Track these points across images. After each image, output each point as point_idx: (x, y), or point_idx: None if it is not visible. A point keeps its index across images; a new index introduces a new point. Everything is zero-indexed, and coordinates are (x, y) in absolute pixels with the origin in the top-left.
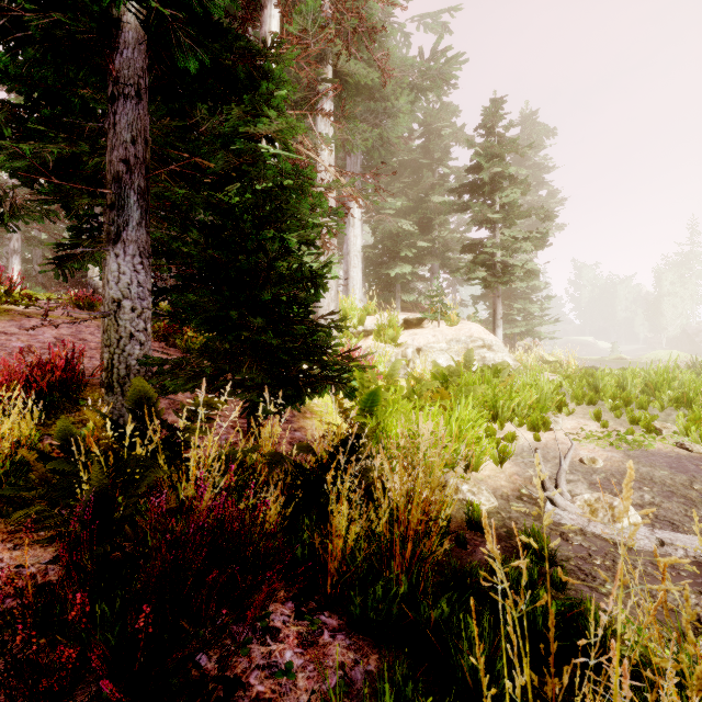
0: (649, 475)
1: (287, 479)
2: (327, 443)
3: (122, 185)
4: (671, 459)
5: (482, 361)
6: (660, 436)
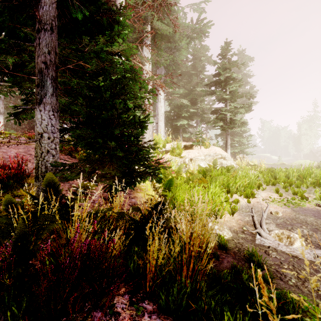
0: (305, 220)
1: (127, 225)
2: (147, 206)
3: (43, 75)
4: (314, 212)
5: (221, 165)
6: (308, 200)
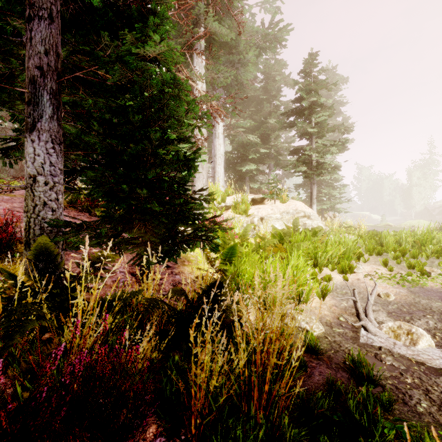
0: (429, 306)
1: (164, 317)
2: (197, 287)
3: (36, 86)
4: (441, 293)
5: (303, 226)
6: (430, 277)
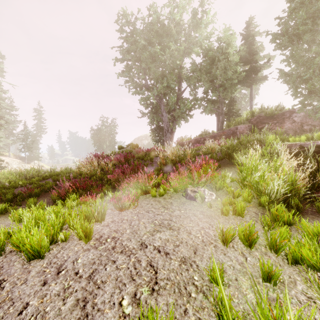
0: None
1: None
2: None
3: None
4: None
5: (22, 166)
6: None
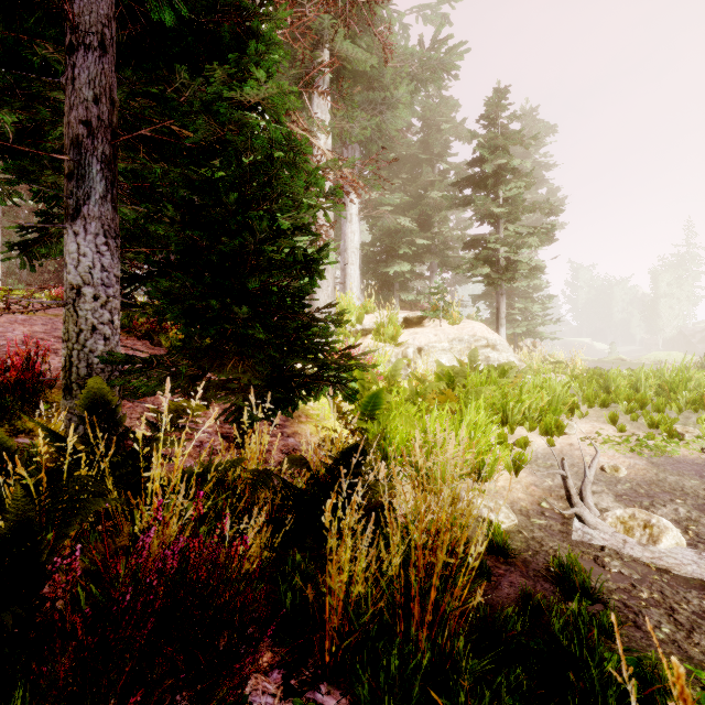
0: (679, 485)
1: (276, 499)
2: (324, 454)
3: (82, 151)
4: (699, 466)
5: (486, 361)
6: (683, 440)
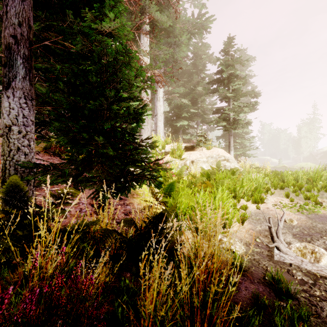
0: (324, 229)
1: (117, 243)
2: (144, 216)
3: (11, 52)
4: None
5: (224, 167)
6: (322, 206)
